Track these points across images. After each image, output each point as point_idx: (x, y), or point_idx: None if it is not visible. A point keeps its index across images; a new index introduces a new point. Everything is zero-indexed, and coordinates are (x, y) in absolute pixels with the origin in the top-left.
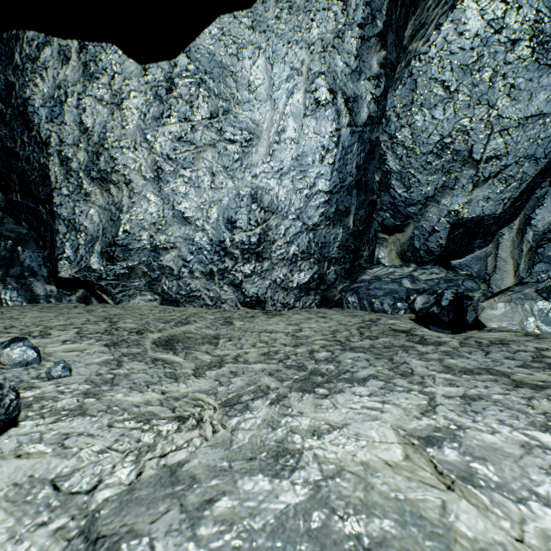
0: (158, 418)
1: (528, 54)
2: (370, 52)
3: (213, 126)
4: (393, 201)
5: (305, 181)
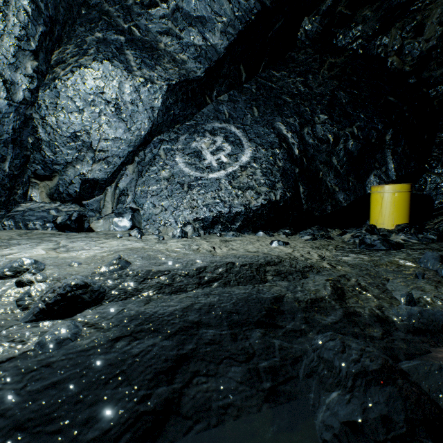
0: None
1: (114, 110)
2: (26, 58)
3: None
4: (44, 159)
5: None
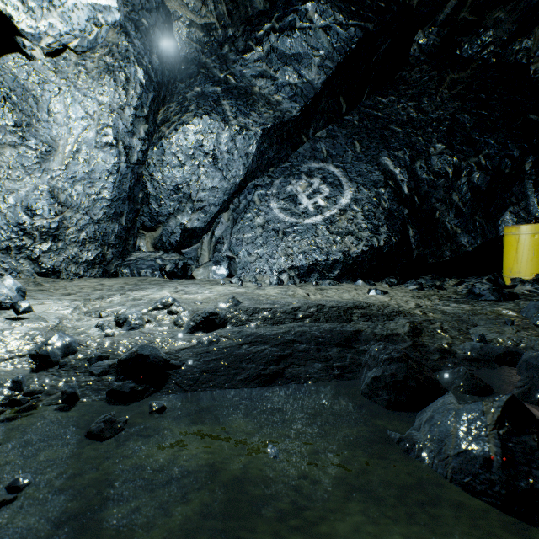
0: (79, 299)
1: (212, 161)
2: (140, 124)
3: (17, 132)
4: (151, 211)
5: (93, 189)
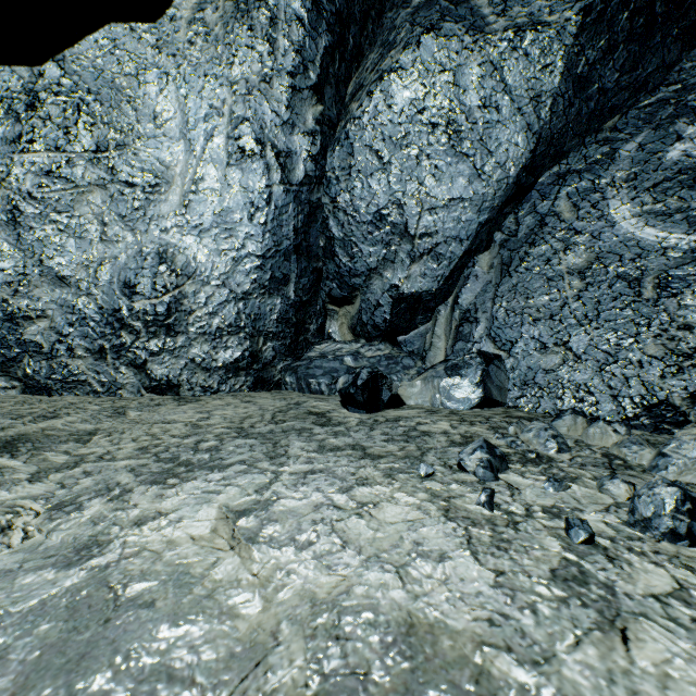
0: None
1: (446, 140)
2: (305, 105)
3: (100, 162)
4: (338, 270)
5: (232, 241)
